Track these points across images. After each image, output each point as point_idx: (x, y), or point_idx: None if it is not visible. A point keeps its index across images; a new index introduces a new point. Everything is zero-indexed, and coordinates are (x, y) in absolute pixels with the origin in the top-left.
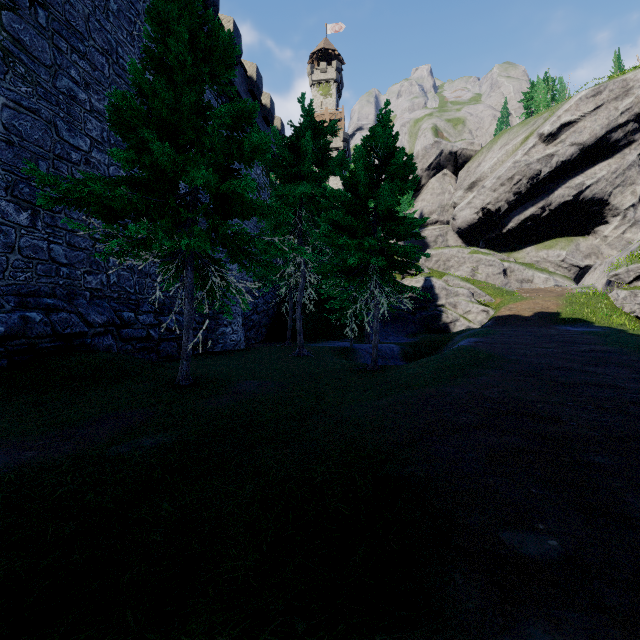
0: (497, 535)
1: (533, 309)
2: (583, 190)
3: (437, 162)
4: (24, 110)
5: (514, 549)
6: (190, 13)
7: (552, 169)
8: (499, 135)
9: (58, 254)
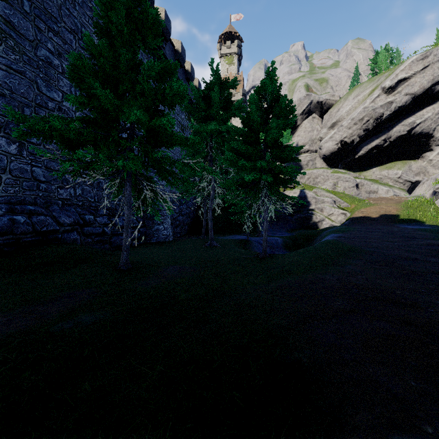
0: None
1: (379, 212)
2: (414, 127)
3: (308, 109)
4: (13, 72)
5: None
6: None
7: (391, 112)
8: (353, 89)
9: (38, 174)
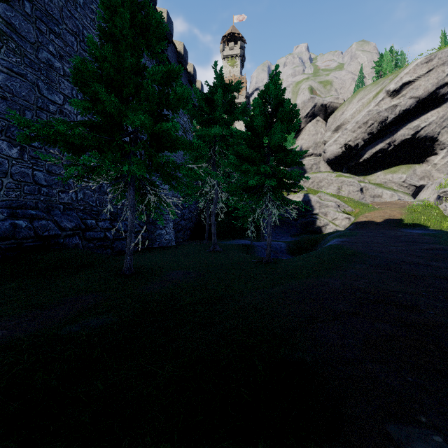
0: (384, 428)
1: (383, 217)
2: (419, 130)
3: (312, 112)
4: (14, 74)
5: (402, 445)
6: (132, 0)
7: (396, 116)
8: (357, 92)
9: (40, 178)
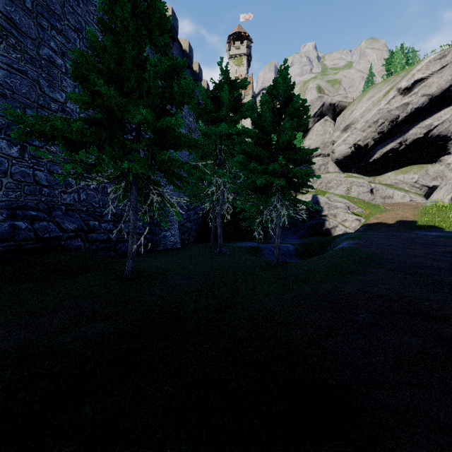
0: None
1: (395, 218)
2: (431, 129)
3: (320, 111)
4: (14, 71)
5: None
6: None
7: (408, 114)
8: (367, 90)
9: (41, 178)
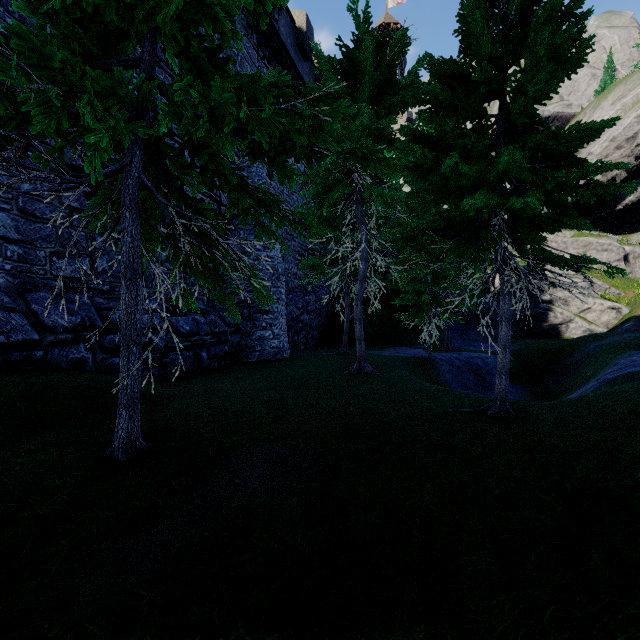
0: None
1: None
2: None
3: None
4: None
5: None
6: None
7: None
8: (609, 88)
9: (3, 225)
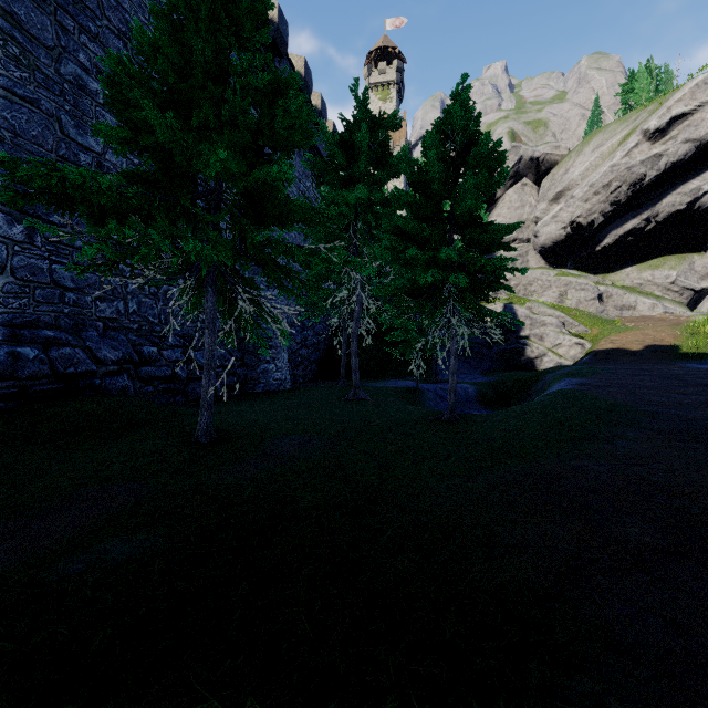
0: None
1: (643, 341)
2: (699, 196)
3: (515, 170)
4: (18, 100)
5: None
6: None
7: (660, 172)
8: (591, 135)
9: (62, 276)
